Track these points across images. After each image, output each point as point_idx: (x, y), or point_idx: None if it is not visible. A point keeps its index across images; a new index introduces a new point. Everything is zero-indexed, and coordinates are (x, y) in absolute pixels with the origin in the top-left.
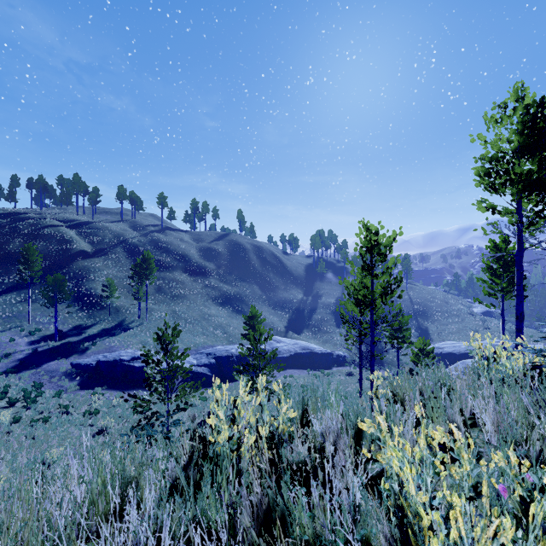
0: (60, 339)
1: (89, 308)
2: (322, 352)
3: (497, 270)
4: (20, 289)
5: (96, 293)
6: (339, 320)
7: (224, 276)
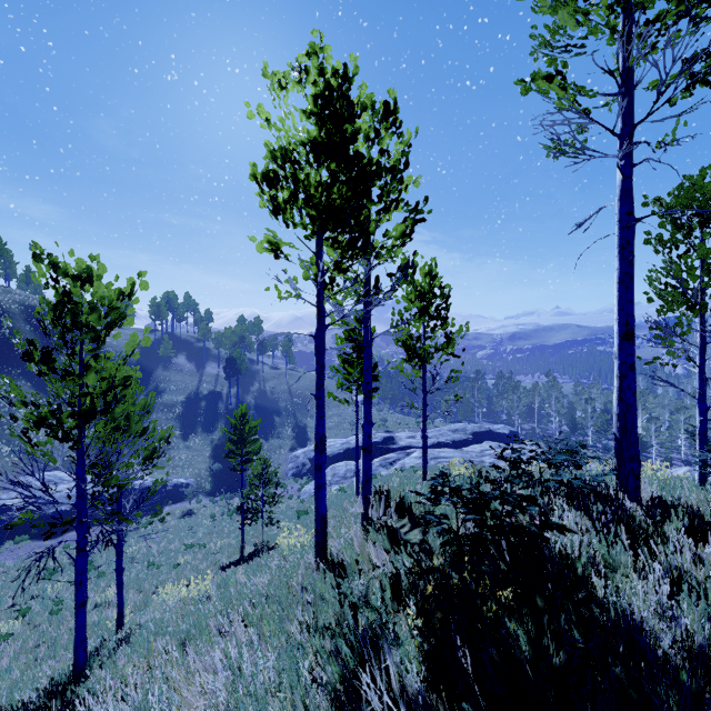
0: None
1: None
2: (145, 487)
3: (351, 356)
4: None
5: None
6: (189, 427)
7: None
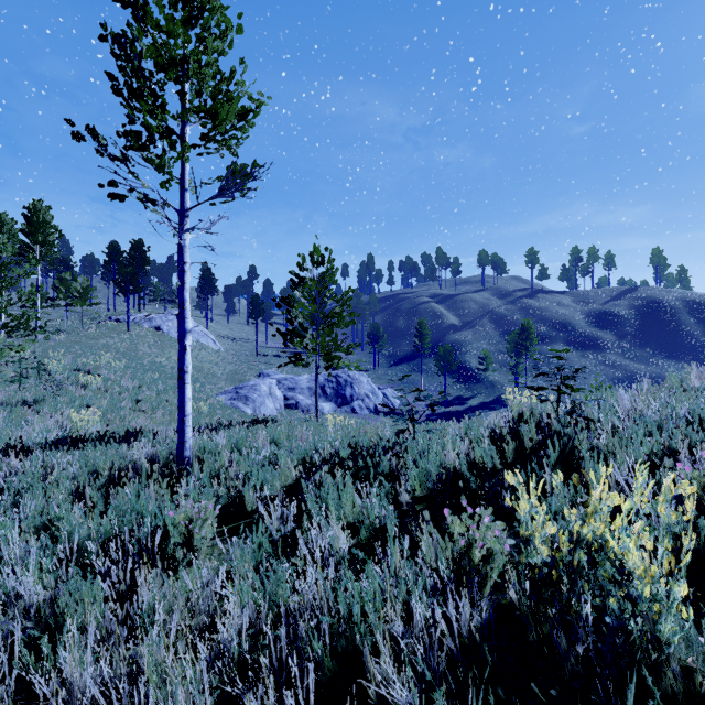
0: (447, 406)
1: (465, 381)
2: None
3: None
4: (408, 361)
5: (470, 367)
6: None
7: (631, 351)
